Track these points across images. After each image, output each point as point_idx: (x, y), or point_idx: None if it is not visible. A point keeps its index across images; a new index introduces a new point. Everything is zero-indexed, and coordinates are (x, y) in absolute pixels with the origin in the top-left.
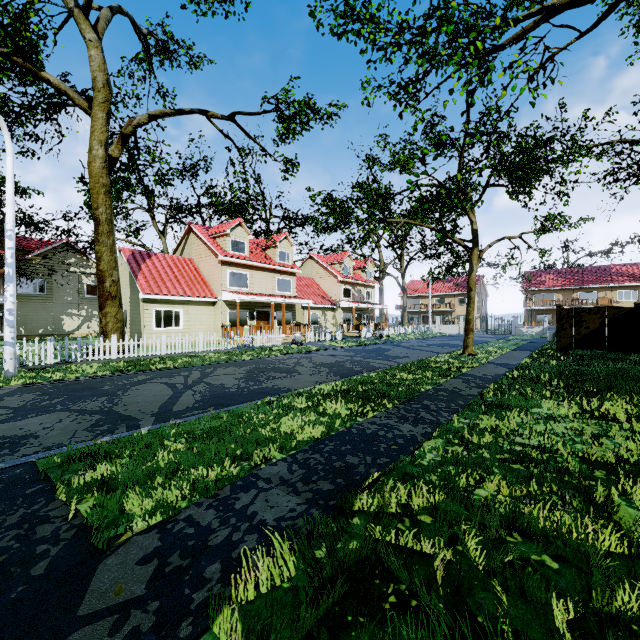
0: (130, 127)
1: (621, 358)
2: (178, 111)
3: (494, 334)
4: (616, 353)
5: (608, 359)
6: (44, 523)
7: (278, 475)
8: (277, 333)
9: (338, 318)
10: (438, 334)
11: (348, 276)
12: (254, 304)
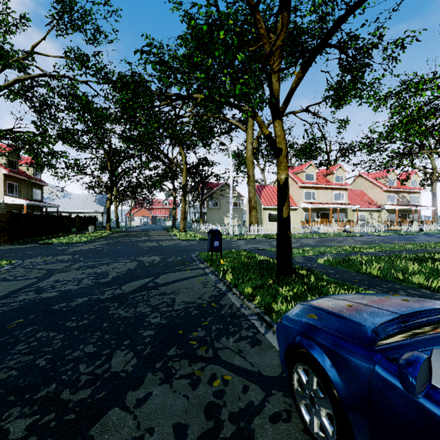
0: (260, 132)
1: None
2: None
3: None
4: None
5: None
6: None
7: (330, 255)
8: (334, 226)
9: (382, 217)
10: None
11: (392, 186)
12: (319, 209)
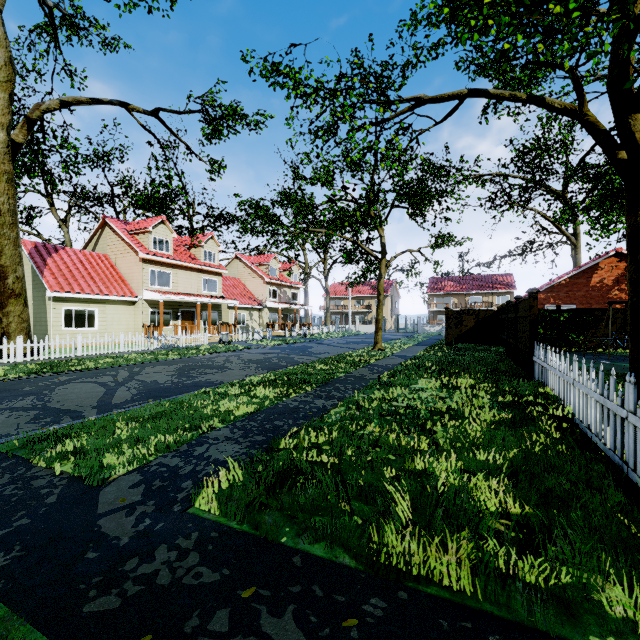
0: (38, 111)
1: (487, 349)
2: (95, 100)
3: (404, 332)
4: (484, 346)
5: (477, 350)
6: (36, 479)
7: (223, 435)
8: (203, 333)
9: (265, 318)
10: (357, 333)
11: (274, 277)
12: (178, 304)
